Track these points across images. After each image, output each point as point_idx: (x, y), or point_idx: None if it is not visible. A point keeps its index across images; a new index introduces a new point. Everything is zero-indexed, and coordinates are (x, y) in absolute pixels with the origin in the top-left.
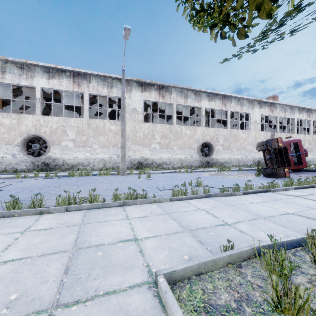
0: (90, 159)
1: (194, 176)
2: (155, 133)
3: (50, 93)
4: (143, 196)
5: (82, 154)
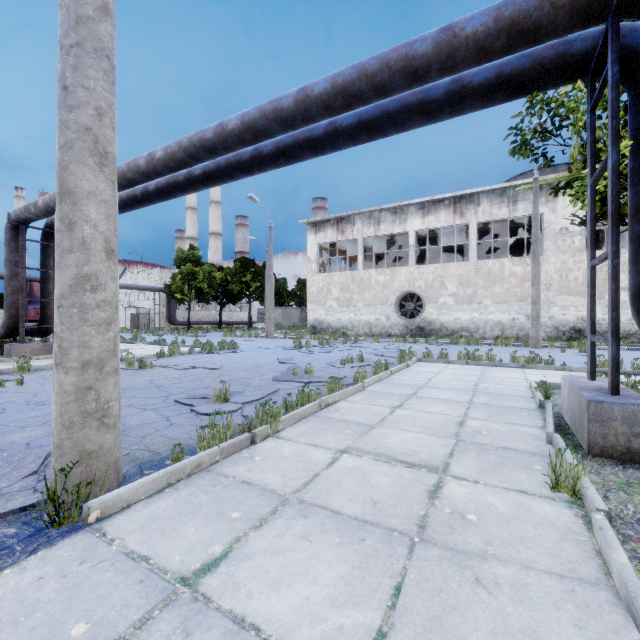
0: (479, 322)
1: None
2: None
3: (422, 232)
4: (548, 362)
5: (466, 314)
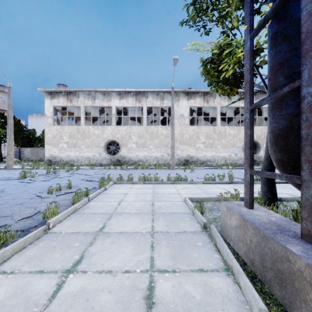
0: (147, 157)
1: (233, 171)
2: (200, 134)
3: (119, 108)
4: (185, 179)
5: (141, 153)
